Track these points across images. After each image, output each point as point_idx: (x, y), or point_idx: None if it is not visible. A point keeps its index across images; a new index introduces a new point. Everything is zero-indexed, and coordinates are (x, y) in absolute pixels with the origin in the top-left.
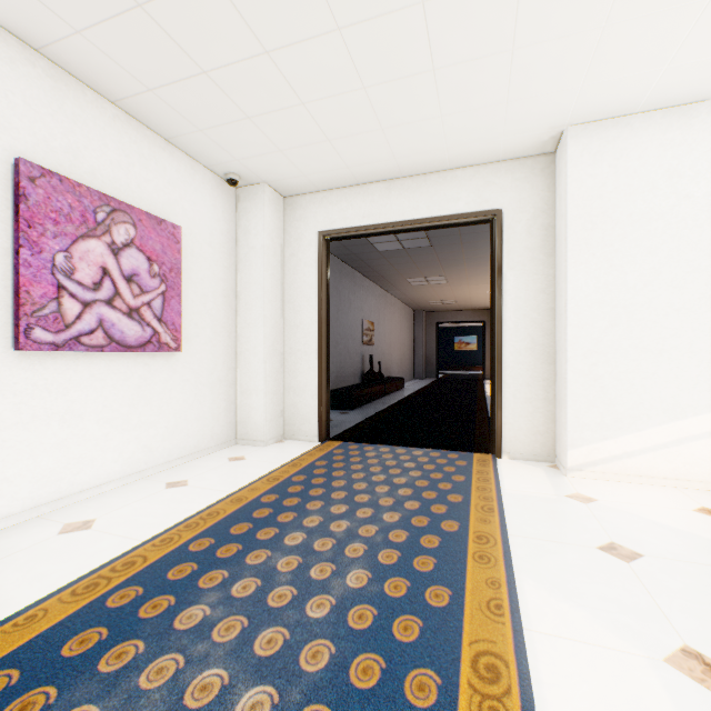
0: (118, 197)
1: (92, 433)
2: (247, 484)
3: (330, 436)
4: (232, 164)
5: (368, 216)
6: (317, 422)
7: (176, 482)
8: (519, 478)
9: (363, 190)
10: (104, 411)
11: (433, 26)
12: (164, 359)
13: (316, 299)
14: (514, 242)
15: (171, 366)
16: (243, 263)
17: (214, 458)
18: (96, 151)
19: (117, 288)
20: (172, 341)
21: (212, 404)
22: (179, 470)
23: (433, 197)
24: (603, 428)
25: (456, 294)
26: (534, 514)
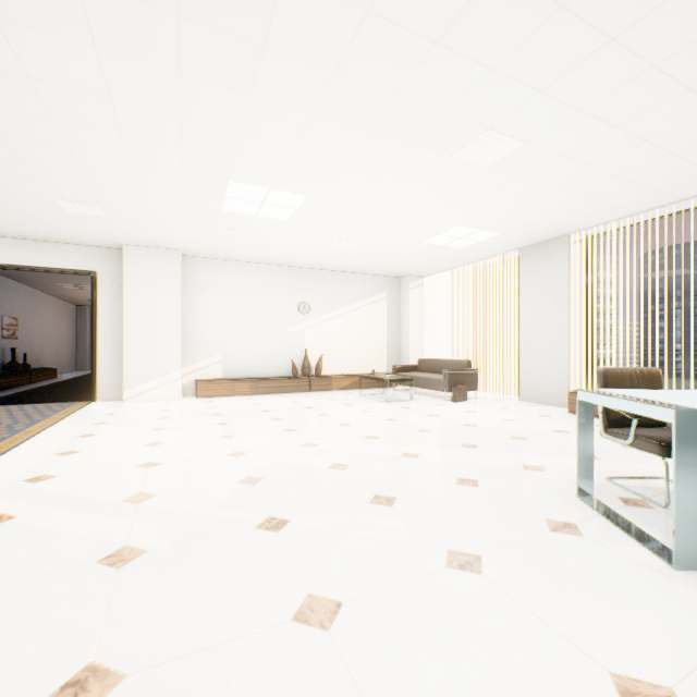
0: None
1: None
2: None
3: None
4: None
5: (0, 257)
6: None
7: None
8: (97, 406)
9: None
10: None
11: (31, 210)
12: None
13: None
14: (105, 290)
15: None
16: None
17: None
18: None
19: None
20: None
21: None
22: None
23: (53, 256)
24: (141, 379)
25: None
26: (89, 412)
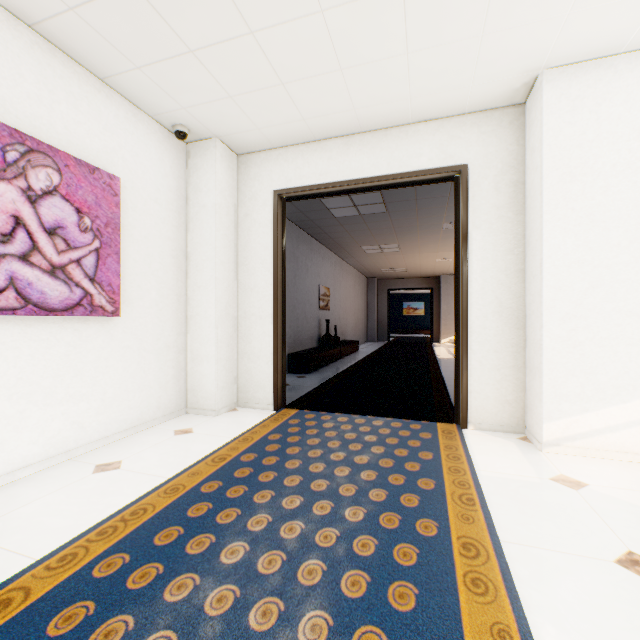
0: (38, 137)
1: (2, 411)
2: (188, 467)
3: (286, 402)
4: (179, 114)
5: (325, 173)
6: (272, 389)
7: (107, 464)
8: (492, 454)
9: (320, 146)
10: (19, 385)
11: None
12: (100, 324)
13: (271, 261)
14: (481, 200)
15: (108, 331)
16: (194, 223)
17: (159, 431)
18: (7, 80)
19: (34, 241)
20: (108, 304)
21: (159, 372)
22: (115, 447)
23: (394, 152)
24: (583, 399)
25: (407, 262)
26: (523, 507)
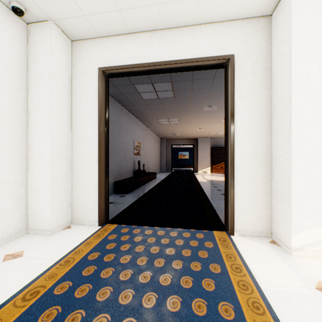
0: None
1: None
2: None
3: (109, 218)
4: None
5: (136, 57)
6: (97, 211)
7: None
8: (261, 261)
9: (133, 38)
10: None
11: None
12: None
13: (96, 118)
14: (243, 79)
15: None
16: (33, 85)
17: None
18: None
19: None
20: None
21: None
22: None
23: (184, 44)
24: (319, 217)
25: (182, 130)
26: None
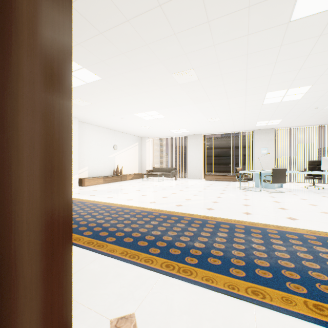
0: None
1: None
2: None
3: None
4: None
5: None
6: None
7: None
8: None
9: None
10: None
11: None
12: None
13: None
14: None
15: None
16: None
17: None
18: None
19: None
20: None
21: None
22: None
23: None
24: None
25: None
26: None
